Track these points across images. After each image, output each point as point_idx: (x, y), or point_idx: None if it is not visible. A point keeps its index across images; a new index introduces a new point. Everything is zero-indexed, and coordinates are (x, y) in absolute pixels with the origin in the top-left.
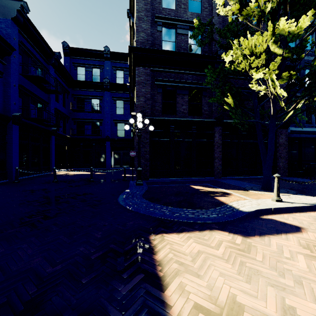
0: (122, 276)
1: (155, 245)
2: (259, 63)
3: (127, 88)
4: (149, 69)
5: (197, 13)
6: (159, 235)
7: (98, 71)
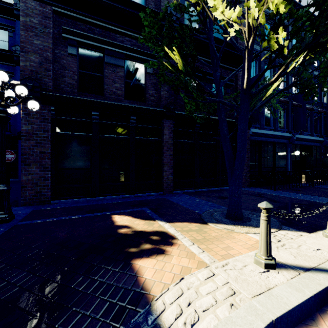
0: None
1: None
2: None
3: None
4: (50, 8)
5: None
6: None
7: (6, 34)
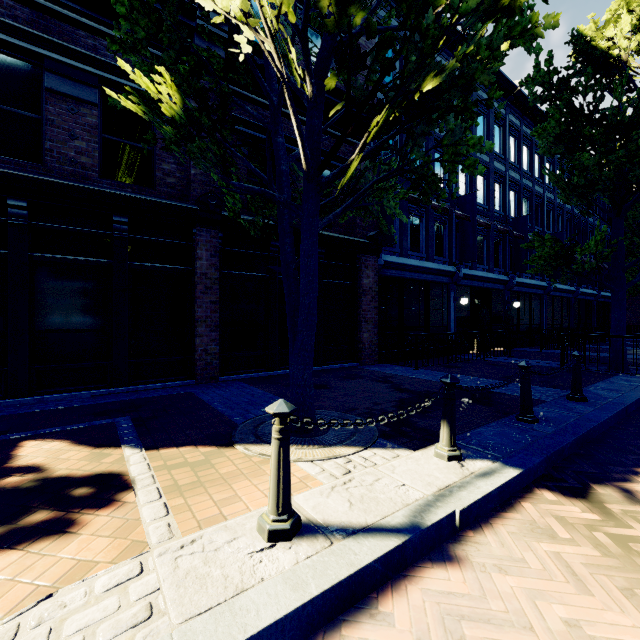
0: None
1: None
2: None
3: None
4: None
5: None
6: None
7: None
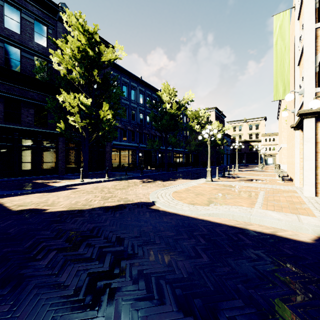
0: None
1: None
2: (76, 110)
3: None
4: None
5: (43, 46)
6: (1, 198)
7: None
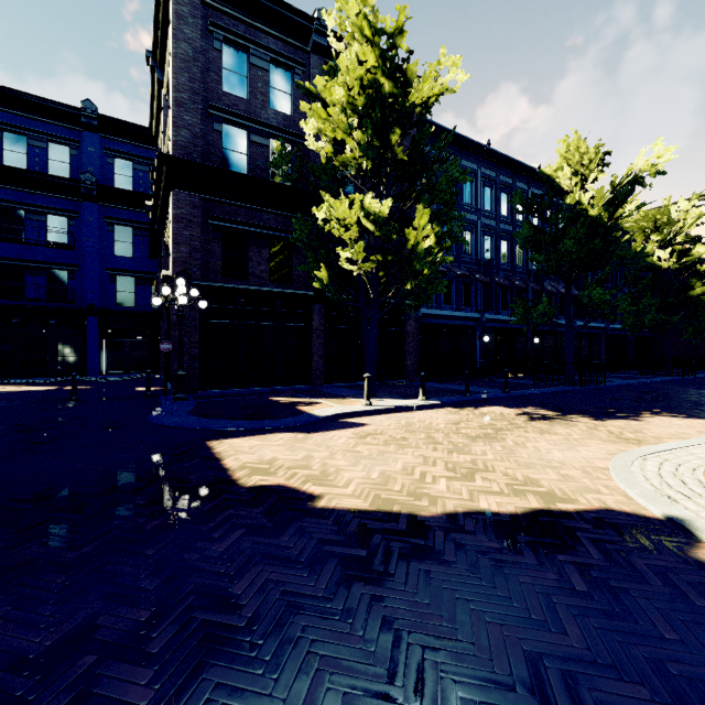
0: (183, 461)
1: (213, 446)
2: (353, 236)
3: (147, 211)
4: (199, 197)
5: (284, 114)
6: (218, 441)
7: (66, 151)
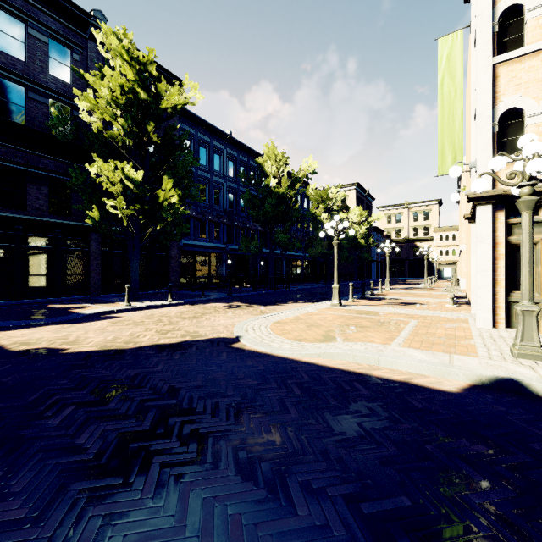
0: None
1: None
2: (118, 190)
3: None
4: None
5: (63, 81)
6: None
7: None
